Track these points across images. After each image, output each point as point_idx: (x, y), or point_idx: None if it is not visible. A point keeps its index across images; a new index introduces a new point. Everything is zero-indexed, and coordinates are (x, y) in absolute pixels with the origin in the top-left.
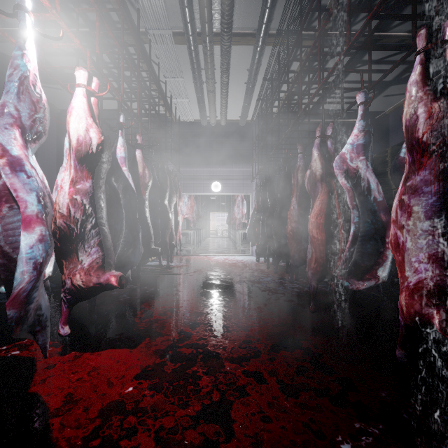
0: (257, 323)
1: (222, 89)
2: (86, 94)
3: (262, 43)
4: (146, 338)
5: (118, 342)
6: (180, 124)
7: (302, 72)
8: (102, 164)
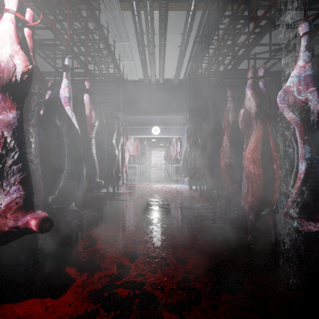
0: (193, 253)
1: (160, 51)
2: (16, 22)
3: (194, 7)
4: (84, 273)
5: (55, 279)
6: (128, 82)
7: (229, 28)
8: (34, 97)
